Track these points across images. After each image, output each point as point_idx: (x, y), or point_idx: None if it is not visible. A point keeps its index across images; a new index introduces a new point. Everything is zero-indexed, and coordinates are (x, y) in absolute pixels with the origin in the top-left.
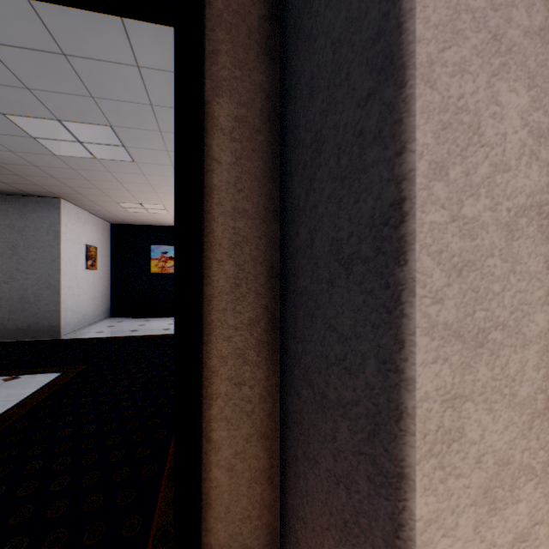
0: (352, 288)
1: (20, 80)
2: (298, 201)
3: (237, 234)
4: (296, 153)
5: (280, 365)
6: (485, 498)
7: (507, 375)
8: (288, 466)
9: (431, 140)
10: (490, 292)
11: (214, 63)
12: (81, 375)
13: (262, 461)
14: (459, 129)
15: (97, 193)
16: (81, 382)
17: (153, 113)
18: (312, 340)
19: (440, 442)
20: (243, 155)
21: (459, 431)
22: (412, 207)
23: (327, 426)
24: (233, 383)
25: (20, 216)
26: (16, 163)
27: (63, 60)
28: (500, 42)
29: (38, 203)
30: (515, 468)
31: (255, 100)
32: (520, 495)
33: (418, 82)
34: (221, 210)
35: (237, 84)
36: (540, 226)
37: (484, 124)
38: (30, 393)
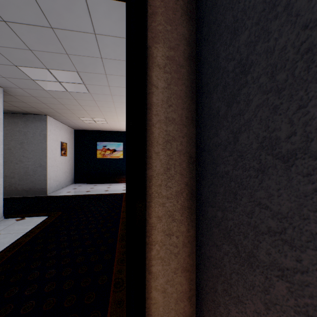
0: (294, 177)
1: (26, 44)
2: (217, 111)
3: (168, 135)
4: (215, 78)
5: (196, 222)
6: None
7: None
8: (205, 293)
9: None
10: None
11: (153, 21)
12: (59, 218)
13: (184, 286)
14: None
15: (67, 112)
16: (60, 222)
17: (102, 63)
18: (235, 211)
19: None
20: (172, 82)
21: None
22: None
23: (255, 279)
24: (165, 234)
25: (24, 126)
26: (23, 95)
27: (51, 31)
28: None
29: (34, 118)
30: None
31: (179, 45)
32: None
33: None
34: (158, 119)
35: (168, 35)
36: None
37: None
38: (31, 228)
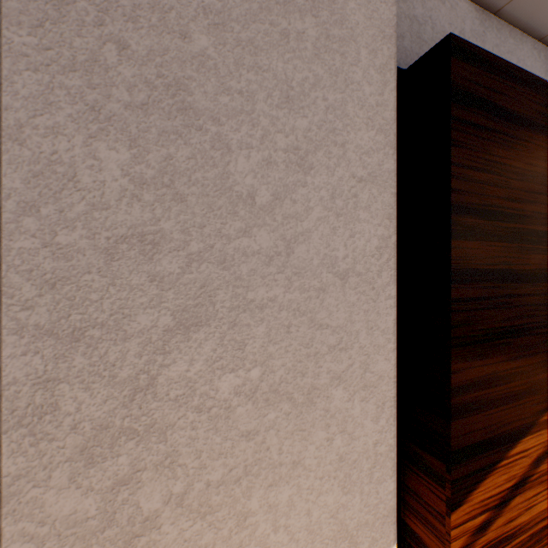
0: None
1: None
2: None
3: None
4: None
5: None
6: (83, 455)
7: (107, 361)
8: None
9: (22, 185)
10: (88, 300)
11: None
12: None
13: None
14: (53, 177)
15: None
16: None
17: None
18: None
19: (32, 415)
20: None
21: (53, 406)
22: (2, 236)
23: None
24: None
25: None
26: None
27: None
28: (100, 112)
29: None
30: (117, 431)
31: None
32: (122, 450)
33: (6, 141)
34: None
35: None
36: (144, 250)
37: (82, 174)
38: None
